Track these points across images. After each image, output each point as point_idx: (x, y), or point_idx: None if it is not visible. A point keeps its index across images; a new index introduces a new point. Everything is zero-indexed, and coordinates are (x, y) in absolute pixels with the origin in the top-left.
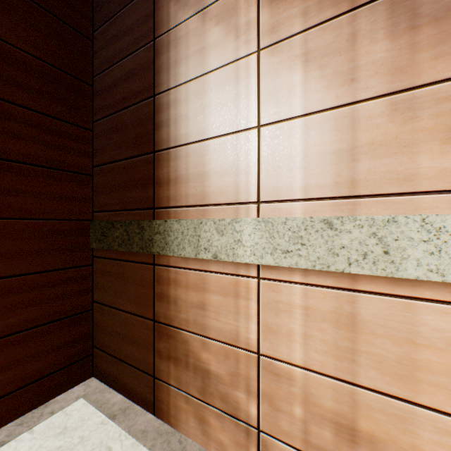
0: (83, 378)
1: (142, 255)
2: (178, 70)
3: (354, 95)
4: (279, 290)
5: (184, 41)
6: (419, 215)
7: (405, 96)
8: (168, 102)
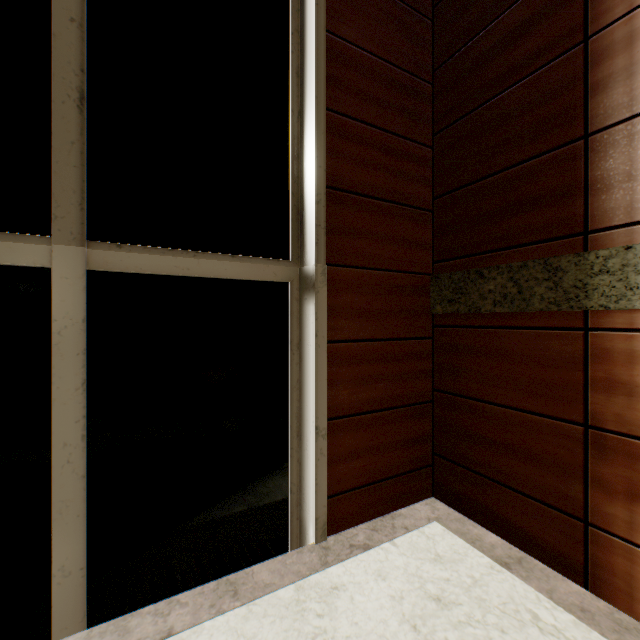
0: (422, 494)
1: (550, 316)
2: None
3: None
4: None
5: None
6: None
7: None
8: (627, 35)
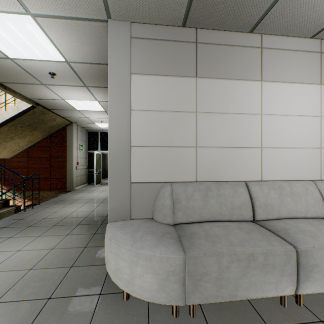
0: None
1: None
2: None
3: None
4: None
5: None
6: None
7: None
8: None
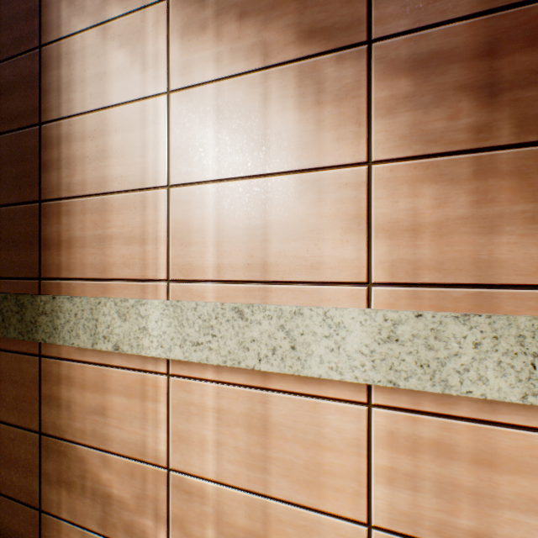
0: None
1: (24, 342)
2: (72, 96)
3: (266, 166)
4: (191, 390)
5: (80, 59)
6: (322, 308)
7: (312, 176)
8: (58, 136)
